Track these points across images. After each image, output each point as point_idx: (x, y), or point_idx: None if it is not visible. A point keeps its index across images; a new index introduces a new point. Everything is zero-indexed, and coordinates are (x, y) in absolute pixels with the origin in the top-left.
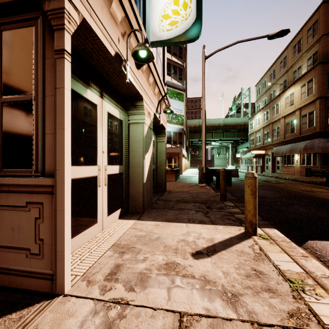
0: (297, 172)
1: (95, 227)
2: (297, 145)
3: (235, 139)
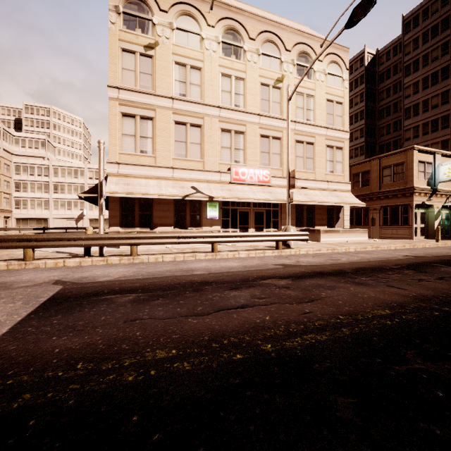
0: None
1: (416, 237)
2: None
3: None
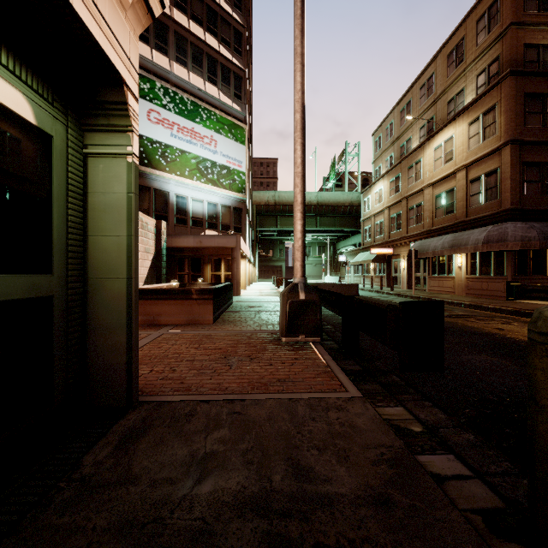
0: (460, 288)
1: None
2: (467, 235)
3: (335, 230)
